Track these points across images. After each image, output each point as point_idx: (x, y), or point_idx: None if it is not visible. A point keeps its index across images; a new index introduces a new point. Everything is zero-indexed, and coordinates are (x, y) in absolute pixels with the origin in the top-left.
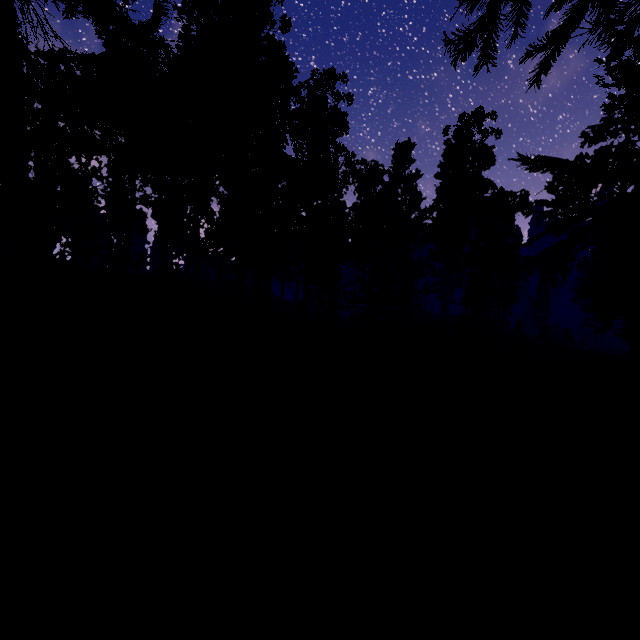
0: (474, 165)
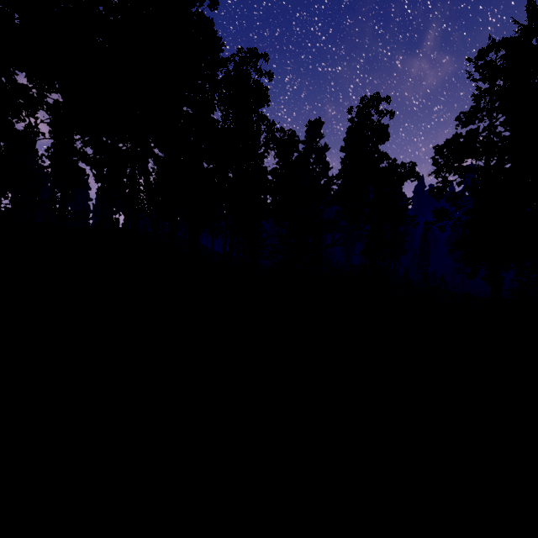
0: (372, 140)
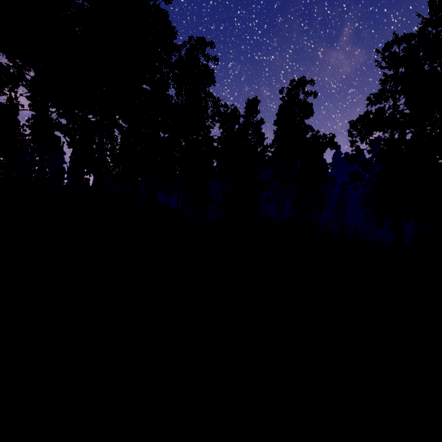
0: (300, 115)
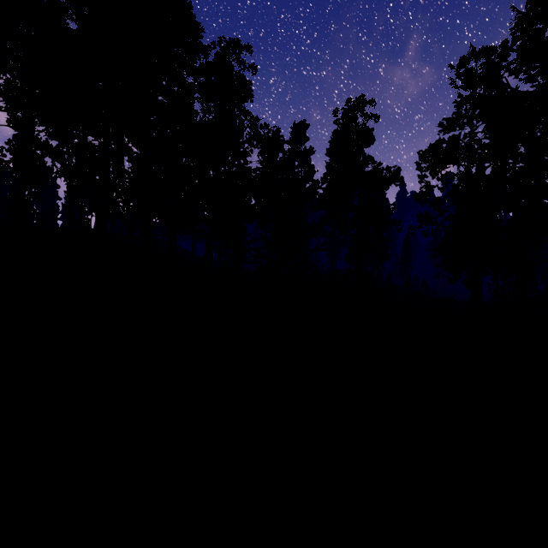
0: (358, 143)
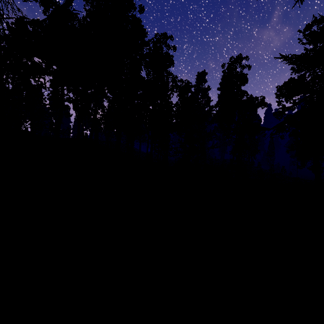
0: (237, 83)
